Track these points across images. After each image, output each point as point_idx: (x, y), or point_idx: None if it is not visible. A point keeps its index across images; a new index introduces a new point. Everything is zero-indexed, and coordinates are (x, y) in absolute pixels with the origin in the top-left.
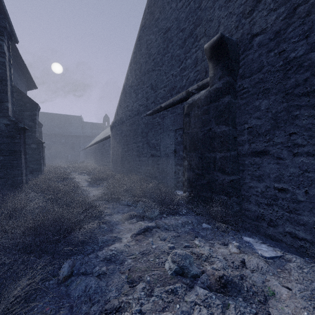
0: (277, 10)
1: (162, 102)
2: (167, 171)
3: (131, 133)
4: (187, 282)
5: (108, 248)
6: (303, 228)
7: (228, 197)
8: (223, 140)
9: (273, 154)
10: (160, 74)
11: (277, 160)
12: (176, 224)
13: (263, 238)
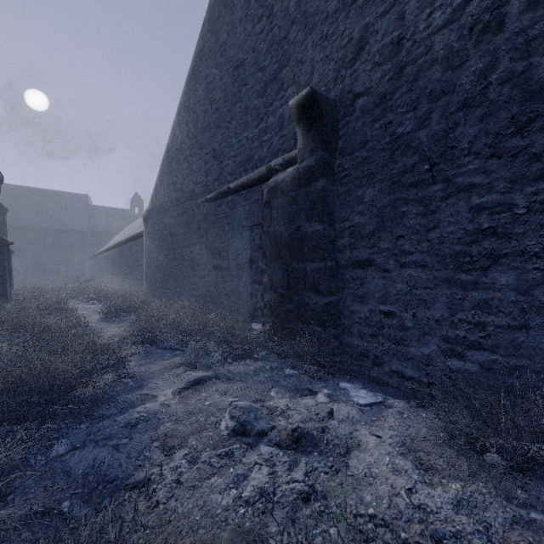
0: (383, 65)
1: (231, 180)
2: (239, 293)
3: (180, 230)
4: (248, 442)
5: (133, 410)
6: (411, 364)
7: (323, 327)
8: (316, 244)
9: (378, 265)
10: (228, 135)
11: (383, 273)
12: (246, 371)
13: (366, 383)
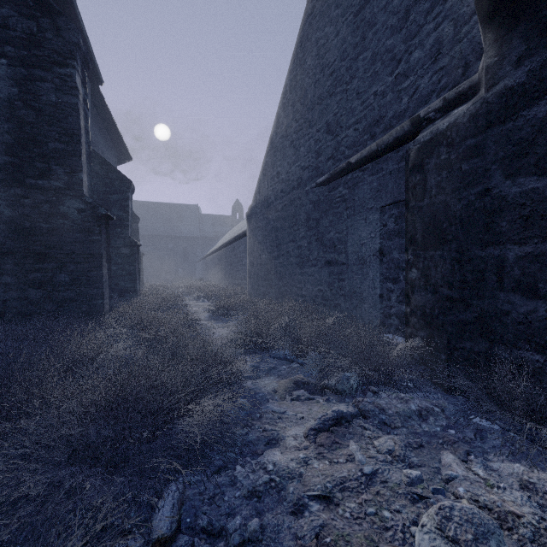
0: None
1: (350, 154)
2: (363, 293)
3: (285, 223)
4: None
5: (257, 461)
6: None
7: None
8: (529, 213)
9: None
10: (347, 99)
11: None
12: (406, 412)
13: None
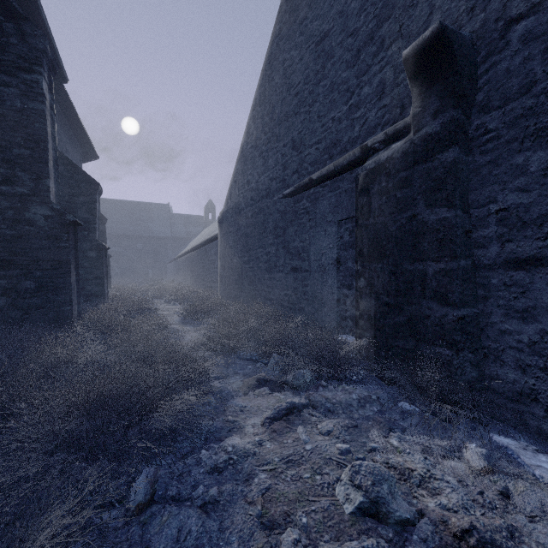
0: None
1: (312, 170)
2: (323, 298)
3: (254, 230)
4: (389, 536)
5: (219, 446)
6: None
7: (454, 350)
8: (442, 237)
9: None
10: (310, 120)
11: None
12: (348, 401)
13: (536, 439)
